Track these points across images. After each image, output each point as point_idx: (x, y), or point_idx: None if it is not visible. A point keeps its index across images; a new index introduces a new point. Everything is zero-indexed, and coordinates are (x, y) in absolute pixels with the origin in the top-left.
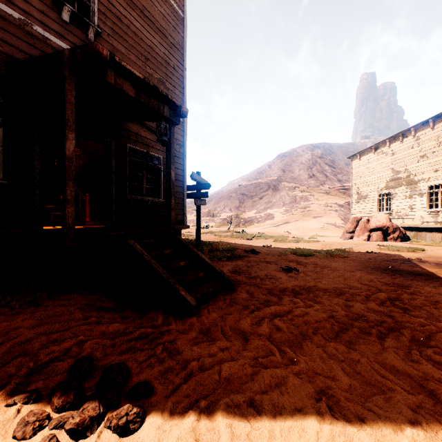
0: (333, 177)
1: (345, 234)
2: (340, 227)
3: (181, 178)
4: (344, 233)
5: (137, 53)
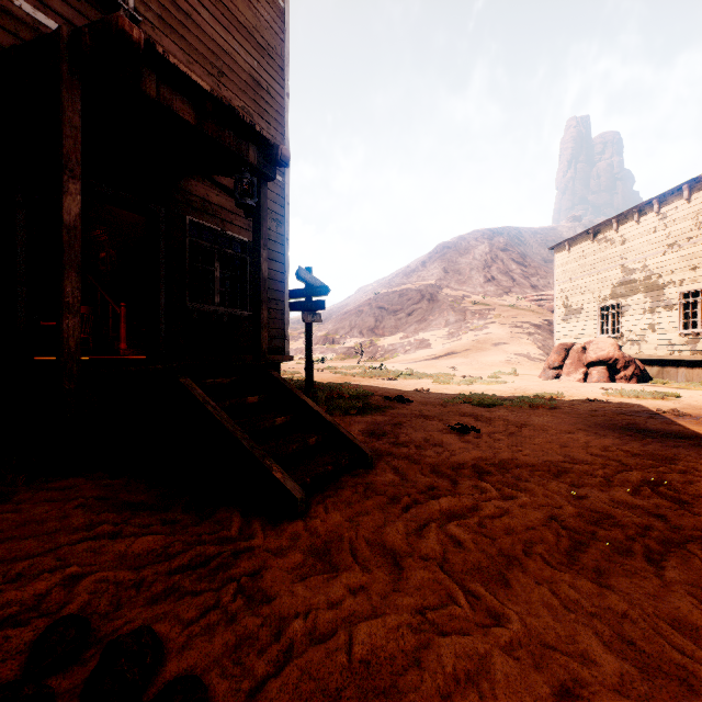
0: (523, 280)
1: (547, 371)
2: (537, 360)
3: (281, 277)
4: (545, 370)
5: (205, 62)
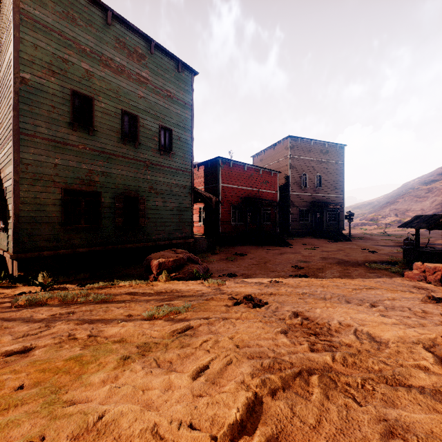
0: None
1: None
2: None
3: (342, 214)
4: None
5: (329, 185)
